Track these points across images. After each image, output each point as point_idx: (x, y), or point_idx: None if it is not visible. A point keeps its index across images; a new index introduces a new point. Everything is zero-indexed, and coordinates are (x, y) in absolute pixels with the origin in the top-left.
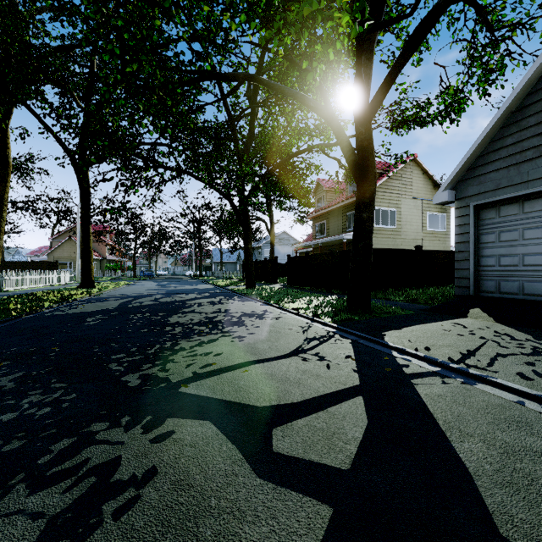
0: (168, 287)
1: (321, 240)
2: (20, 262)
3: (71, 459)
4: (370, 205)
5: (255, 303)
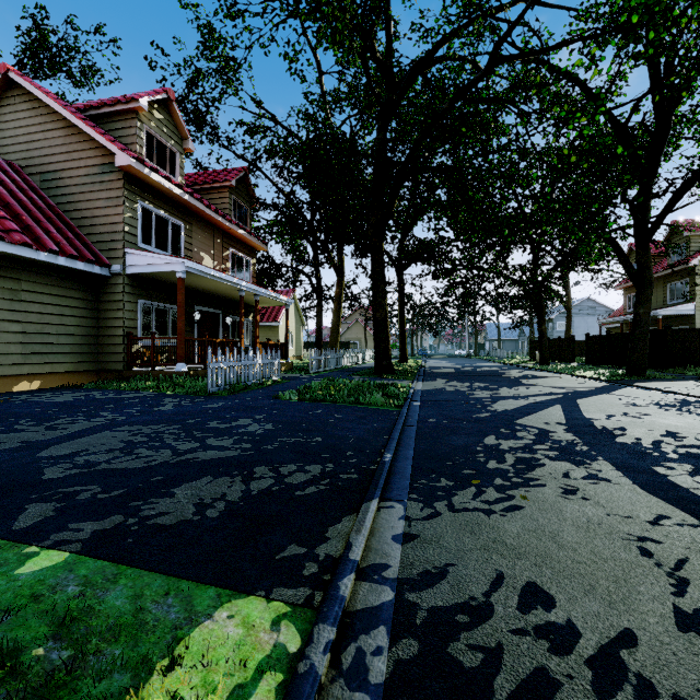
0: (463, 364)
1: (630, 316)
2: (325, 342)
3: (517, 387)
4: (646, 304)
5: (551, 373)
